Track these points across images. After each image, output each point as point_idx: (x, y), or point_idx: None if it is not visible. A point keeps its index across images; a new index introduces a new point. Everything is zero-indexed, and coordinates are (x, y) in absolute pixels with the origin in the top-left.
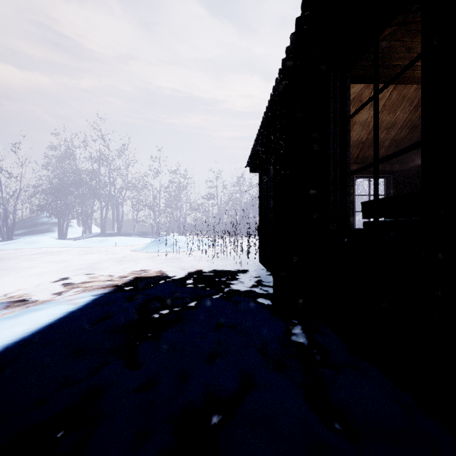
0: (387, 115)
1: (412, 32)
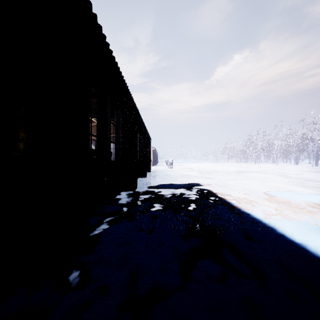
0: None
1: None
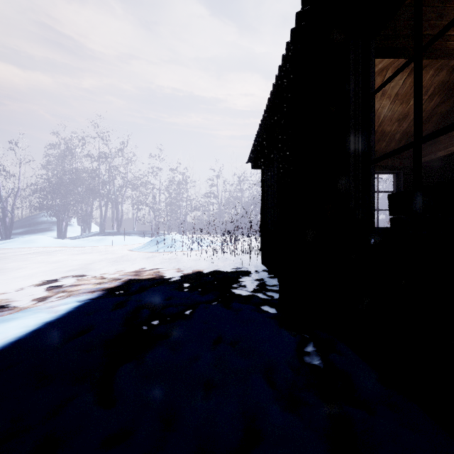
0: (400, 105)
1: None
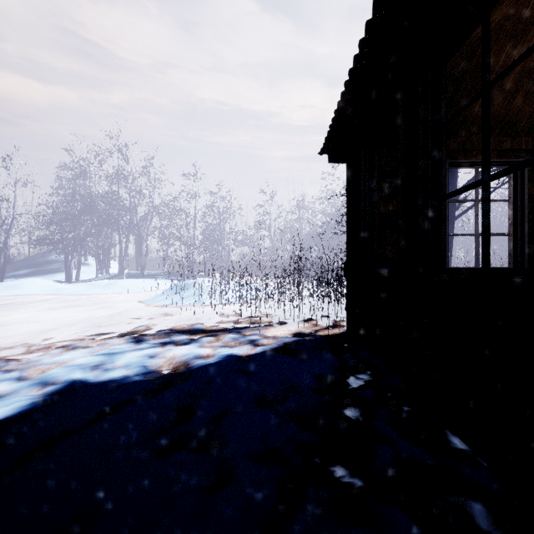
0: None
1: None
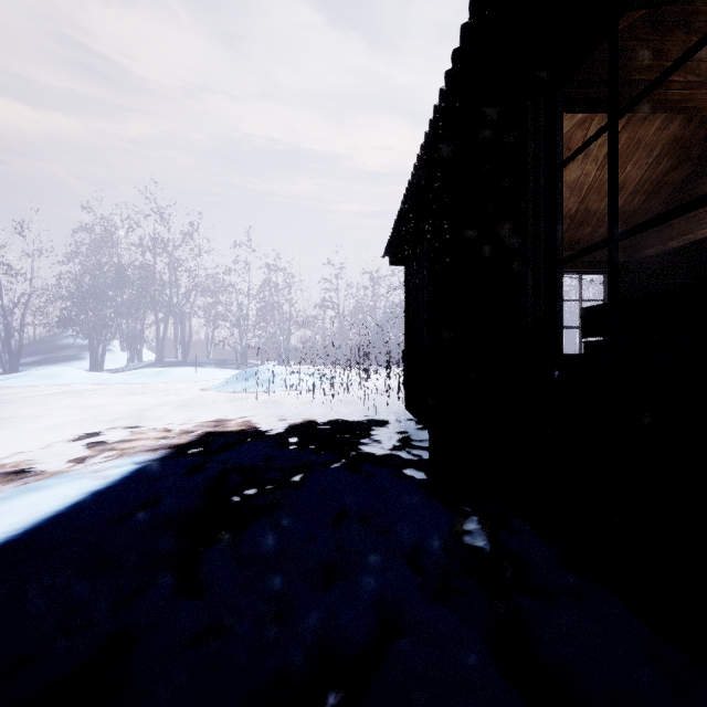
0: None
1: (663, 25)
